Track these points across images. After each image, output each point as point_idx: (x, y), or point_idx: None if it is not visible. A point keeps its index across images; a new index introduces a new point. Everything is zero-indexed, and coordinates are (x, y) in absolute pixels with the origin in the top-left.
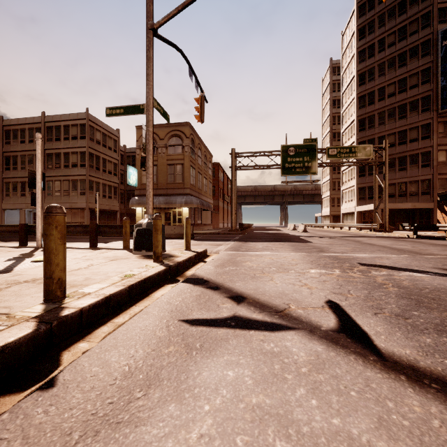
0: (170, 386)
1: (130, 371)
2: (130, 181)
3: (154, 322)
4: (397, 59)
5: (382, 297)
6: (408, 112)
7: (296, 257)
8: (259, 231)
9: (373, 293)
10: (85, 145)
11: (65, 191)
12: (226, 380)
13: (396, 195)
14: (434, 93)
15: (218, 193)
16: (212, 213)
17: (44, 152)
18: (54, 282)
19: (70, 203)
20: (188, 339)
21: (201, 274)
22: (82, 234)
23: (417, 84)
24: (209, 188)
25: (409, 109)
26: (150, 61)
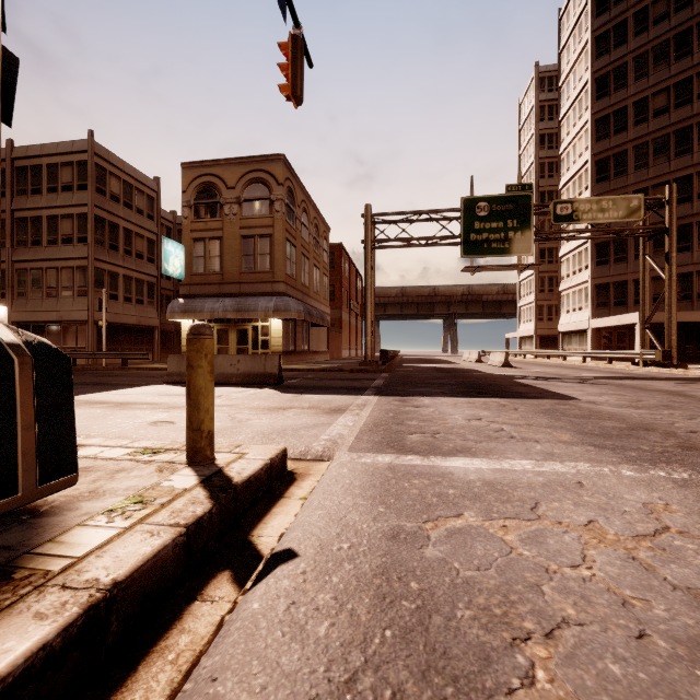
0: None
1: None
2: (168, 269)
3: None
4: (673, 43)
5: None
6: (696, 141)
7: None
8: (416, 364)
9: None
10: (87, 201)
11: (50, 289)
12: None
13: None
14: None
15: (341, 297)
16: (329, 331)
17: (11, 216)
18: None
19: (58, 312)
20: None
21: None
22: None
23: None
24: (324, 286)
25: (697, 136)
26: None
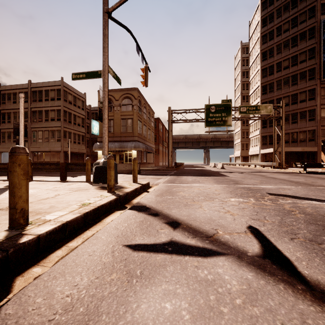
0: (108, 322)
1: (72, 303)
2: (93, 131)
3: (101, 247)
4: (290, 41)
5: (293, 223)
6: (299, 80)
7: (218, 188)
8: (189, 168)
9: (285, 219)
10: (60, 105)
11: (45, 139)
12: (164, 314)
13: (289, 141)
14: (317, 66)
15: (159, 140)
16: (154, 155)
17: (30, 110)
18: (17, 212)
19: (49, 147)
20: (129, 265)
21: (144, 202)
22: (54, 170)
23: (305, 60)
24: (152, 136)
25: (299, 78)
26: (106, 37)
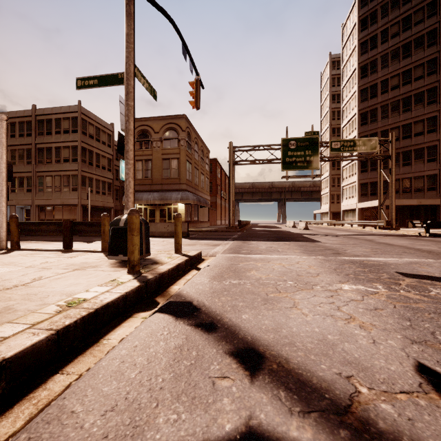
0: None
1: None
2: (123, 177)
3: None
4: (401, 49)
5: None
6: (413, 104)
7: (312, 262)
8: (258, 228)
9: None
10: (77, 139)
11: (56, 187)
12: None
13: (400, 191)
14: (440, 85)
15: (216, 190)
16: (209, 210)
17: (35, 147)
18: None
19: (61, 199)
20: None
21: (190, 293)
22: (55, 233)
23: (422, 76)
24: (206, 184)
25: (414, 101)
26: (130, 18)
